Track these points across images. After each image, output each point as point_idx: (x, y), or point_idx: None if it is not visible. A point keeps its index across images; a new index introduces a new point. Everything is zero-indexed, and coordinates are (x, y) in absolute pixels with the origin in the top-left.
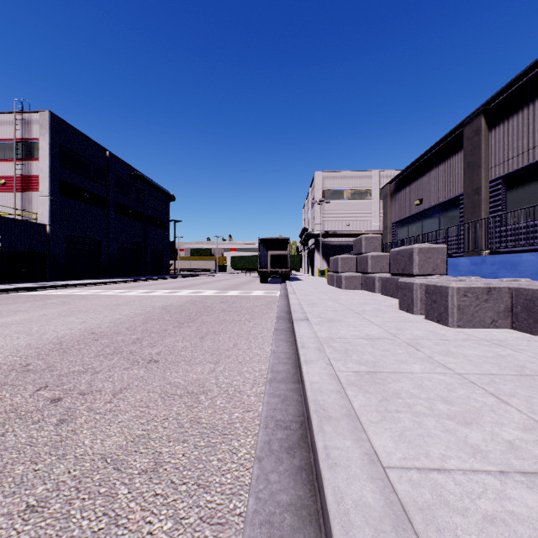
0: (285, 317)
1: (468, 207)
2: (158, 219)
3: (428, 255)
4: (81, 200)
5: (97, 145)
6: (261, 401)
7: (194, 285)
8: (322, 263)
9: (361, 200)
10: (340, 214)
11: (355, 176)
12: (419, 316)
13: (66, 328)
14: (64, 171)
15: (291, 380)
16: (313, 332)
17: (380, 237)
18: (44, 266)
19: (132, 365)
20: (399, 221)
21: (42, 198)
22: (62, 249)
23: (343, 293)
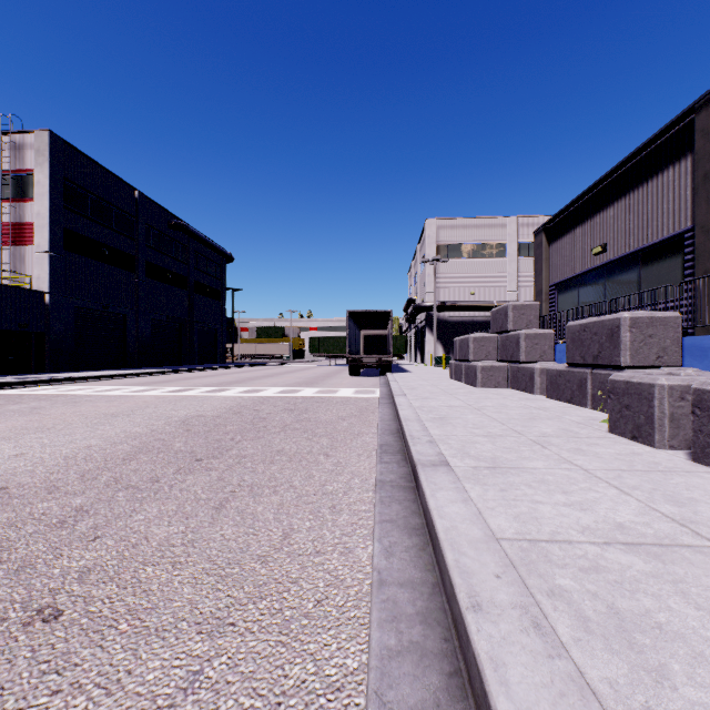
0: (394, 446)
1: (706, 249)
2: (209, 287)
3: (648, 332)
4: (98, 258)
5: (122, 181)
6: None
7: (254, 379)
8: (436, 347)
9: (492, 258)
10: (462, 279)
11: (482, 224)
12: (670, 453)
13: None
14: (71, 217)
15: None
16: (478, 515)
17: (537, 305)
18: (41, 351)
19: None
20: (563, 282)
21: (39, 255)
22: (69, 327)
23: (482, 395)
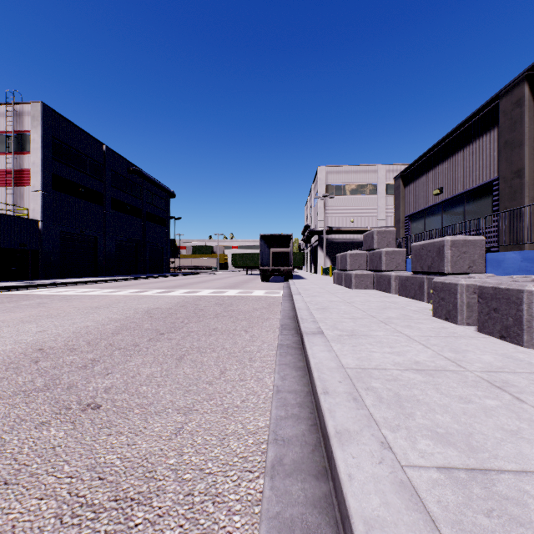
0: (290, 325)
1: (506, 193)
2: (158, 216)
3: (463, 250)
4: (76, 195)
5: (94, 138)
6: (253, 533)
7: (192, 284)
8: (325, 261)
9: (366, 195)
10: (345, 210)
11: (359, 170)
12: (466, 327)
13: (12, 341)
14: (57, 165)
15: (310, 468)
16: (335, 357)
17: (394, 231)
18: (35, 263)
19: (55, 415)
20: (414, 214)
21: (34, 193)
22: (56, 246)
23: (354, 294)
